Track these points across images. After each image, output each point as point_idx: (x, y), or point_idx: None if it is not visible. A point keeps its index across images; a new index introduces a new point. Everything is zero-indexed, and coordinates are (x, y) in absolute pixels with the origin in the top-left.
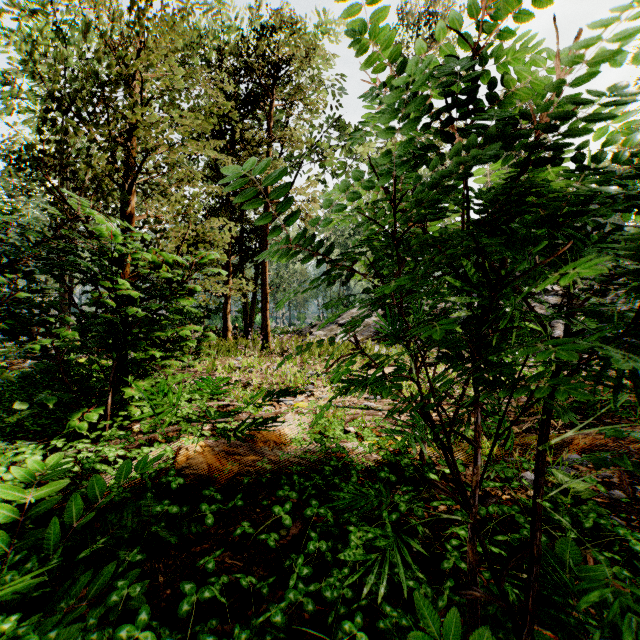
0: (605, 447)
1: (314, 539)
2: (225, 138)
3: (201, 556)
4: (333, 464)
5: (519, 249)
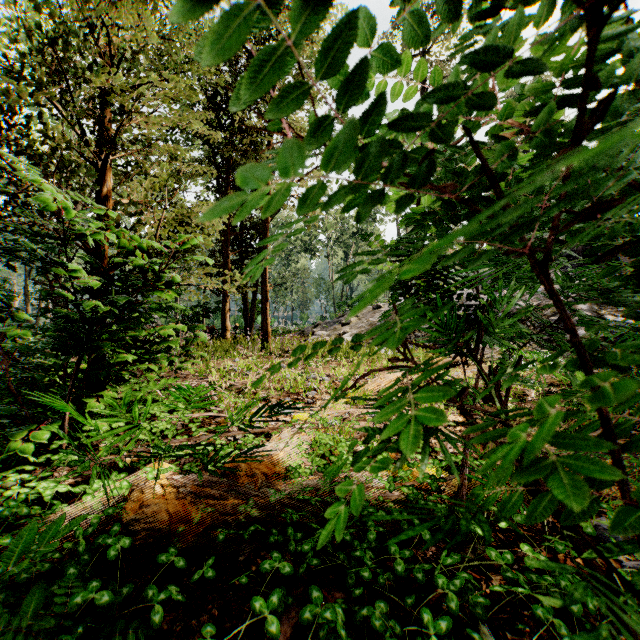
0: None
1: None
2: (223, 128)
3: None
4: None
5: None
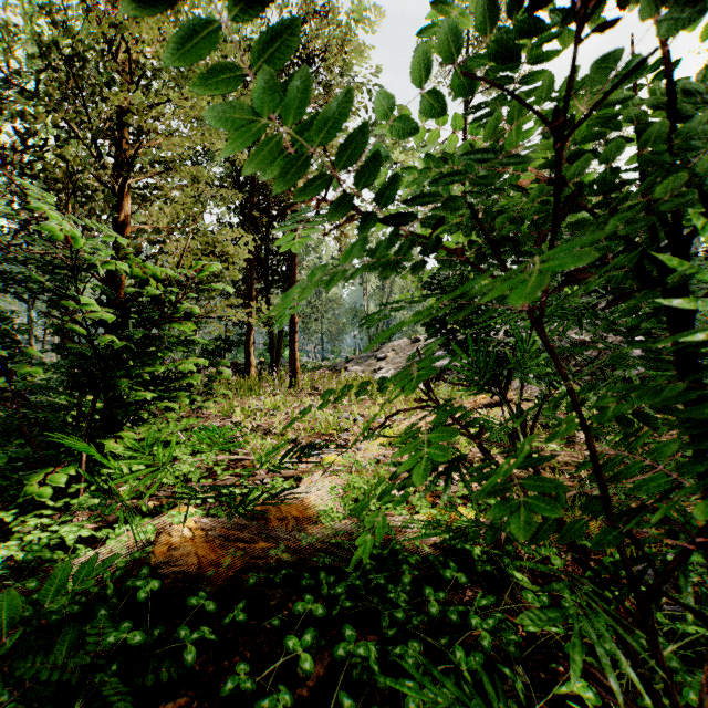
0: None
1: None
2: None
3: None
4: (376, 553)
5: None
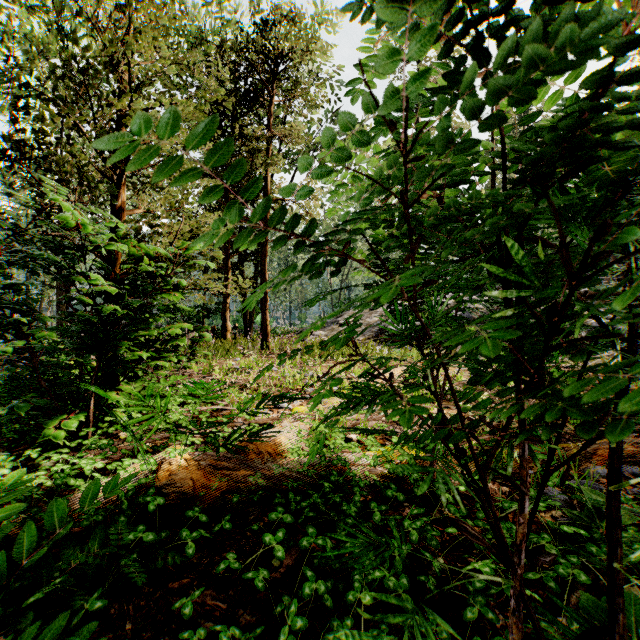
0: (631, 458)
1: (310, 579)
2: (224, 134)
3: (179, 594)
4: (333, 479)
5: (577, 223)
